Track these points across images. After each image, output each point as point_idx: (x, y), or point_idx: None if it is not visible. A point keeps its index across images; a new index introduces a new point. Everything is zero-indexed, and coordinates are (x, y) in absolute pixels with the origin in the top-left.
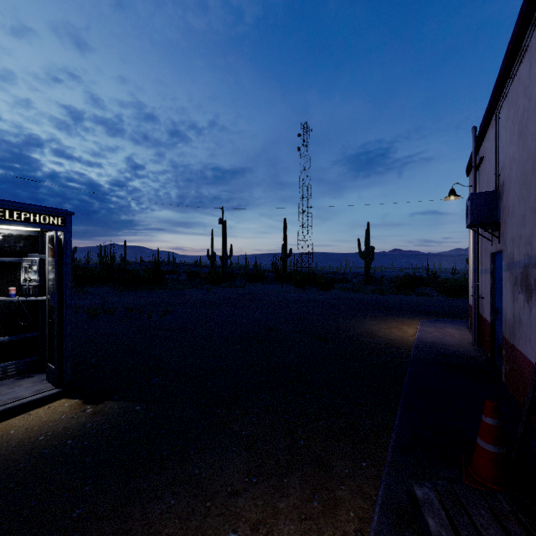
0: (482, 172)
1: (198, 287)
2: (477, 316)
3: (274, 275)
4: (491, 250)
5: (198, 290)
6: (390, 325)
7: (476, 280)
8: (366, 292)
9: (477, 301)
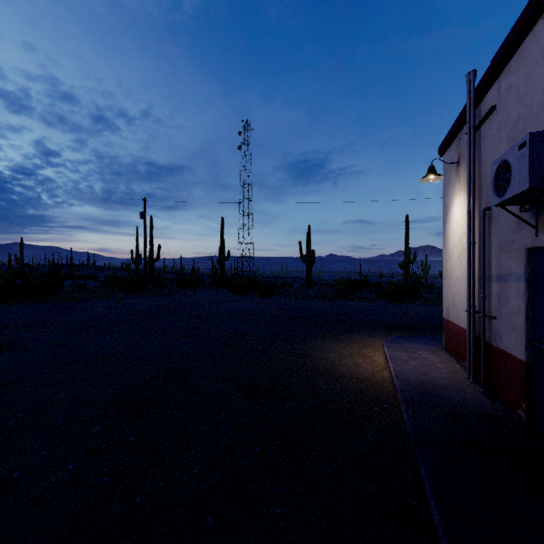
0: (492, 131)
1: (108, 297)
2: (484, 343)
3: (210, 280)
4: (530, 244)
5: (106, 300)
6: (350, 349)
7: (483, 291)
8: (310, 299)
9: (484, 322)
